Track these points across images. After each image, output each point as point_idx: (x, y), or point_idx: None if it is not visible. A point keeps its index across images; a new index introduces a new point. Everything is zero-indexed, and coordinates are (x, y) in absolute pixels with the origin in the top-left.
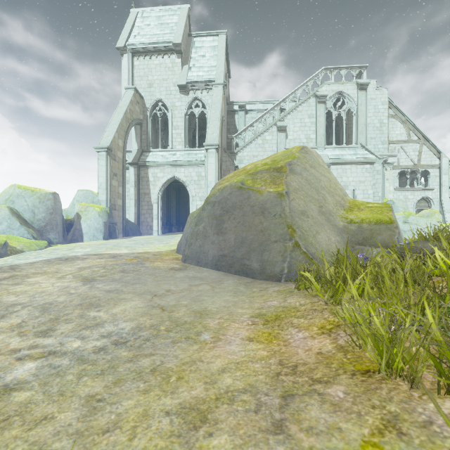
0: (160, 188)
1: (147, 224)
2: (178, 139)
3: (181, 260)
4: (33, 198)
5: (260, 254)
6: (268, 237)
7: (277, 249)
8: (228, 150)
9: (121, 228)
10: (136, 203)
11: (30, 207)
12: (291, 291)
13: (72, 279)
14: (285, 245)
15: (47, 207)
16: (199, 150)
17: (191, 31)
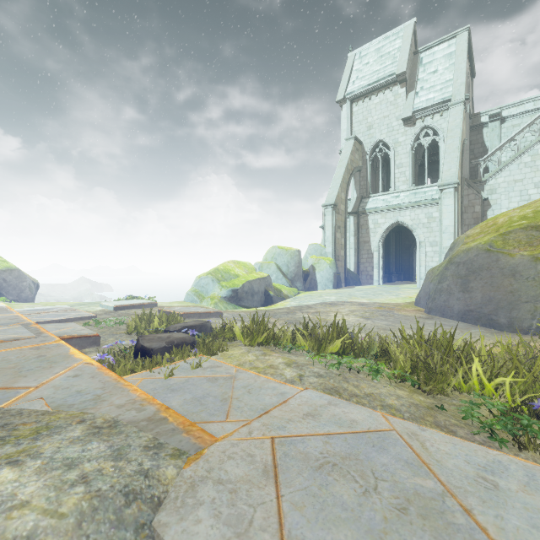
0: (381, 235)
1: (366, 273)
2: (402, 178)
3: (425, 312)
4: (287, 255)
5: (508, 312)
6: (517, 297)
7: (526, 309)
8: (472, 177)
9: (343, 277)
10: (356, 252)
11: (286, 263)
12: (534, 340)
13: (355, 316)
14: (535, 306)
15: (295, 261)
16: (429, 186)
17: (417, 47)
